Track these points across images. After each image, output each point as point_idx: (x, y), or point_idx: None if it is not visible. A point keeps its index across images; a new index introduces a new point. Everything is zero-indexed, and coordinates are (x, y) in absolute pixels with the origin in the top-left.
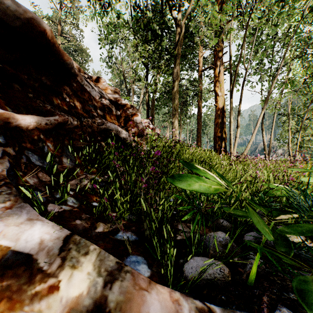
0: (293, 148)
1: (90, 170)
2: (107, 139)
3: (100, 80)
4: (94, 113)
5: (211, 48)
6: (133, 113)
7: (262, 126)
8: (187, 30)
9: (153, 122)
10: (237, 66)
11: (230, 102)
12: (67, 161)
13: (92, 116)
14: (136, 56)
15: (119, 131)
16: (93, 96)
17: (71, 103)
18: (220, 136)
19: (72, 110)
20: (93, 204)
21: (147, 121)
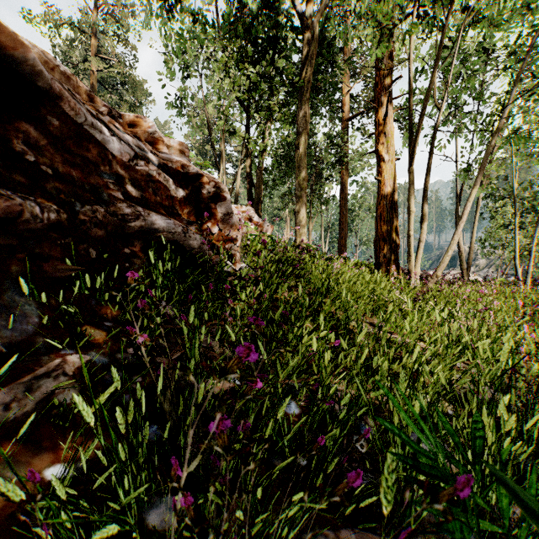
0: (510, 257)
1: (82, 342)
2: (151, 252)
3: (142, 124)
4: (114, 193)
5: (364, 80)
6: (216, 194)
7: (456, 219)
8: (322, 39)
9: (260, 210)
10: (426, 101)
11: (409, 174)
12: (9, 321)
13: (108, 200)
14: (227, 88)
15: (179, 232)
16: (114, 153)
17: (44, 168)
18: (388, 238)
19: (44, 185)
20: (47, 477)
21: (249, 209)
